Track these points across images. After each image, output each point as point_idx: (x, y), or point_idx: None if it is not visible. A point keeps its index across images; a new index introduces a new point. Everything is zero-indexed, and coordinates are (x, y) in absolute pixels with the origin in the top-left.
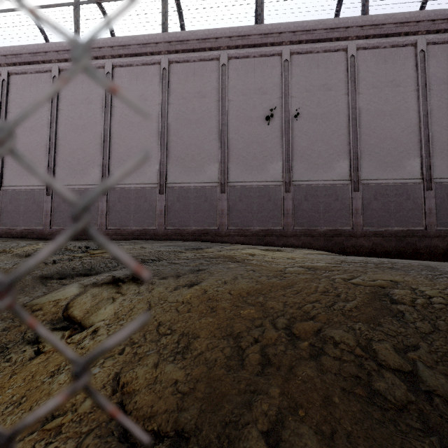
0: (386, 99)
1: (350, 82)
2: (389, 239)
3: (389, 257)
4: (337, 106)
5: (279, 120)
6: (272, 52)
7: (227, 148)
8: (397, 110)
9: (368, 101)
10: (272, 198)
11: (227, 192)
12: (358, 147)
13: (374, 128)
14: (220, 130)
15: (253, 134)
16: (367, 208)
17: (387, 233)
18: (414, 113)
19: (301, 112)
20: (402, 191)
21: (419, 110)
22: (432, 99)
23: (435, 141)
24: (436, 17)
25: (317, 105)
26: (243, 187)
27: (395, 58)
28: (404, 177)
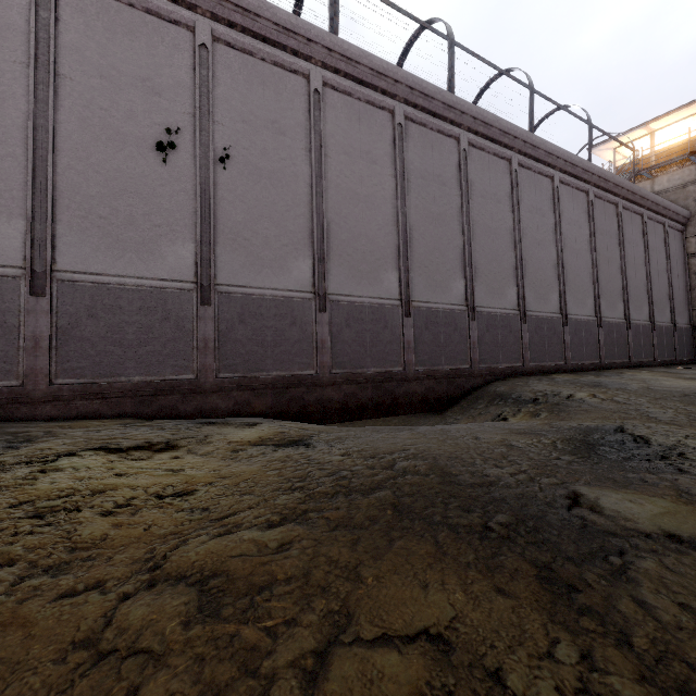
0: (361, 176)
1: (314, 132)
2: (365, 387)
3: (365, 414)
4: (295, 165)
5: (189, 159)
6: (174, 15)
7: (55, 188)
8: (374, 198)
9: (338, 171)
10: (173, 315)
11: (51, 295)
12: (324, 240)
13: (346, 216)
14: (32, 138)
15: (127, 172)
16: (337, 340)
17: (362, 378)
18: (392, 206)
19: (233, 156)
20: (380, 316)
21: (398, 205)
22: (410, 194)
23: (414, 251)
24: (414, 86)
25: (262, 153)
26: (101, 287)
27: (371, 120)
28: (382, 296)
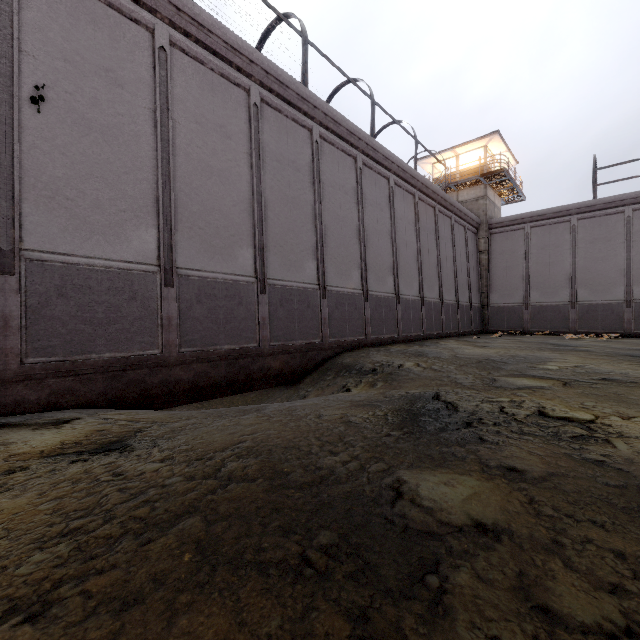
0: (215, 149)
1: (159, 92)
2: (218, 365)
3: (218, 392)
4: (136, 123)
5: None
6: None
7: None
8: (229, 173)
9: (189, 140)
10: None
11: None
12: (172, 210)
13: (197, 187)
14: None
15: None
16: (186, 317)
17: (215, 355)
18: (247, 184)
19: (50, 98)
20: (234, 292)
21: (253, 184)
22: (266, 175)
23: (269, 231)
24: (270, 71)
25: (92, 102)
26: None
27: (225, 95)
28: (237, 272)
